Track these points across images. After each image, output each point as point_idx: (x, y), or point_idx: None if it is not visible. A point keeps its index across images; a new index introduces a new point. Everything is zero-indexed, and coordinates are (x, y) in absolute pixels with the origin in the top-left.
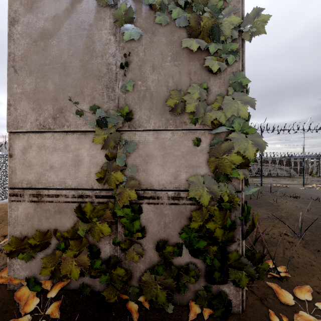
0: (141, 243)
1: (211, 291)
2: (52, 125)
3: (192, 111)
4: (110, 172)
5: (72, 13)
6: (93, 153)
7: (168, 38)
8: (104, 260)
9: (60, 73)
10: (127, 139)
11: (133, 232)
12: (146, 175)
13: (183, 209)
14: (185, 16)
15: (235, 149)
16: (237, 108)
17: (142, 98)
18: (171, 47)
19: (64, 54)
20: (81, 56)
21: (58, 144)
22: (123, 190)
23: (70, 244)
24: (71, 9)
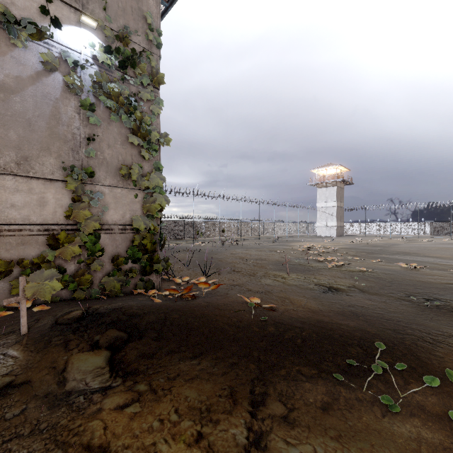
0: (100, 260)
1: (144, 281)
2: (16, 169)
3: (135, 178)
4: (78, 211)
5: (38, 82)
6: (59, 197)
7: (119, 130)
8: (69, 276)
9: (25, 128)
10: (89, 190)
11: (95, 252)
12: (104, 215)
13: (128, 236)
14: (130, 122)
15: (157, 202)
16: (158, 181)
17: (101, 164)
18: (121, 136)
19: (30, 113)
20: (47, 120)
21: (22, 186)
22: (89, 224)
23: (42, 266)
24: (37, 78)
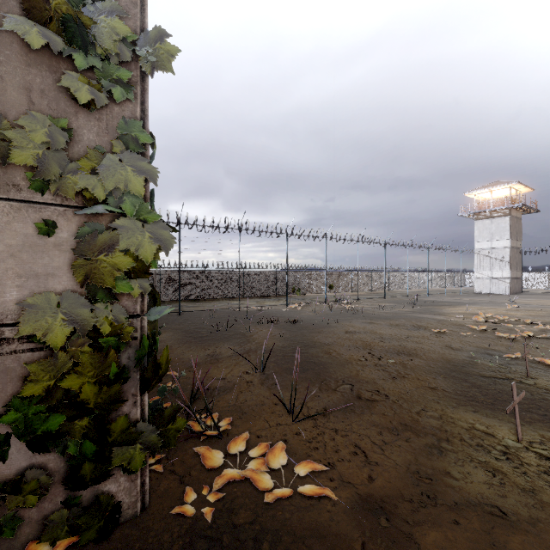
0: None
1: (80, 503)
2: None
3: (30, 164)
4: None
5: None
6: None
7: None
8: None
9: None
10: None
11: None
12: None
13: (13, 362)
14: None
15: (123, 245)
16: (126, 178)
17: None
18: None
19: None
20: None
21: None
22: None
23: None
24: None
